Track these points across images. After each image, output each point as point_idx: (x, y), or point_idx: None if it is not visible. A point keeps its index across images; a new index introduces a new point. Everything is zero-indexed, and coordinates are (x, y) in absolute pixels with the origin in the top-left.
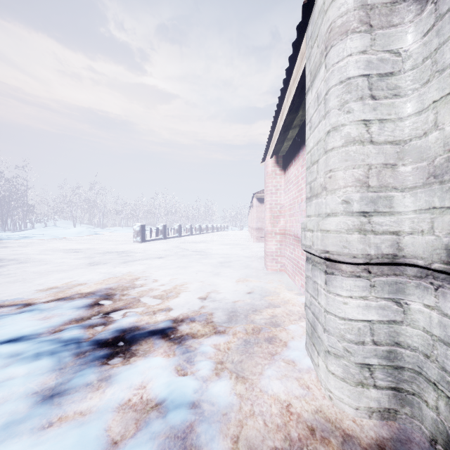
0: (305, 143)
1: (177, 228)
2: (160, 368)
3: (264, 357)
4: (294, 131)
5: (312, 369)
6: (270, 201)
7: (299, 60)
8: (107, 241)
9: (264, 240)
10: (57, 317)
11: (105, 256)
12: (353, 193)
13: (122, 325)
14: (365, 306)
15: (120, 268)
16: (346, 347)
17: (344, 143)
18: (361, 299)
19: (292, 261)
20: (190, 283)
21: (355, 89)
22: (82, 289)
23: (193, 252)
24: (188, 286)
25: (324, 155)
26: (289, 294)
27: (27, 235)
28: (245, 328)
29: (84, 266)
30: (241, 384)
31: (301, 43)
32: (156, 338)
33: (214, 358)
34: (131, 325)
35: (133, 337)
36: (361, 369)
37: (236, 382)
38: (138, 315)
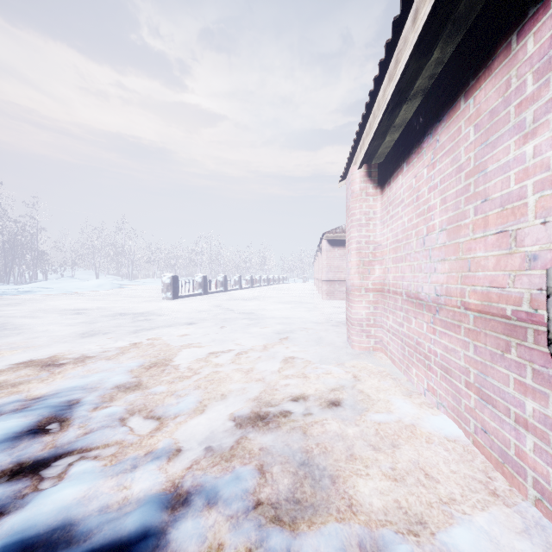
0: (442, 116)
1: (222, 280)
2: None
3: None
4: (410, 106)
5: None
6: (357, 238)
7: None
8: (129, 297)
9: (346, 300)
10: None
11: (113, 321)
12: None
13: (36, 523)
14: None
15: (124, 342)
16: None
17: None
18: None
19: (402, 339)
20: (225, 376)
21: None
22: (34, 389)
23: (240, 315)
24: (221, 383)
25: None
26: (408, 407)
27: (29, 289)
28: (341, 539)
29: (72, 339)
30: None
31: None
32: None
33: None
34: (59, 519)
35: None
36: None
37: None
38: (94, 476)
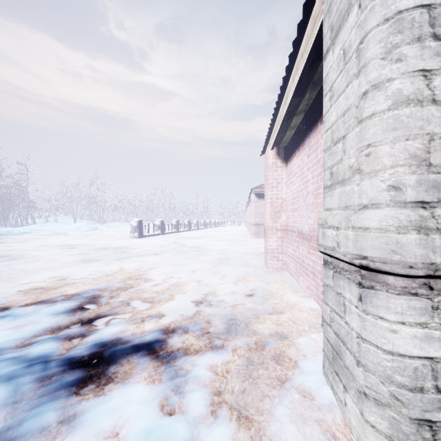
0: (312, 129)
1: (175, 223)
2: (140, 404)
3: (271, 385)
4: (298, 117)
5: (335, 406)
6: (270, 195)
7: (309, 27)
8: (105, 237)
9: (264, 237)
10: (31, 326)
11: (99, 253)
12: (406, 174)
13: (103, 338)
14: (424, 337)
15: (113, 265)
16: (395, 394)
17: (392, 105)
18: (418, 326)
19: (296, 260)
20: (185, 283)
21: (409, 27)
22: (68, 290)
23: (190, 248)
24: (183, 287)
25: (357, 126)
26: (294, 297)
27: (26, 230)
28: (247, 341)
29: (76, 264)
30: (244, 430)
31: (313, 6)
32: (140, 356)
33: (209, 386)
34: (113, 337)
35: (113, 354)
36: (419, 427)
37: (238, 426)
38: (123, 323)
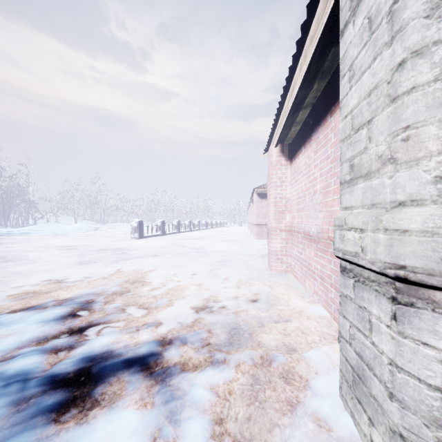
0: (320, 123)
1: (176, 224)
2: (128, 436)
3: (281, 411)
4: (304, 112)
5: (358, 439)
6: (274, 194)
7: (321, 7)
8: (105, 237)
9: (267, 238)
10: (15, 336)
11: (98, 254)
12: None
13: (93, 350)
14: None
15: (111, 267)
16: None
17: (441, 74)
18: None
19: (302, 263)
20: (184, 287)
21: None
22: (61, 294)
23: (191, 250)
24: (183, 291)
25: (389, 105)
26: (300, 302)
27: (26, 231)
28: (251, 355)
29: (73, 266)
30: None
31: None
32: (132, 373)
33: (209, 412)
34: (104, 349)
35: (102, 370)
36: None
37: None
38: (116, 333)
